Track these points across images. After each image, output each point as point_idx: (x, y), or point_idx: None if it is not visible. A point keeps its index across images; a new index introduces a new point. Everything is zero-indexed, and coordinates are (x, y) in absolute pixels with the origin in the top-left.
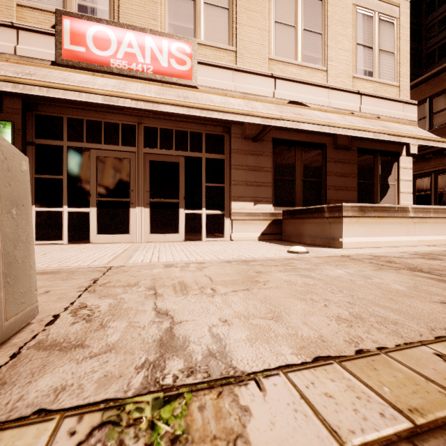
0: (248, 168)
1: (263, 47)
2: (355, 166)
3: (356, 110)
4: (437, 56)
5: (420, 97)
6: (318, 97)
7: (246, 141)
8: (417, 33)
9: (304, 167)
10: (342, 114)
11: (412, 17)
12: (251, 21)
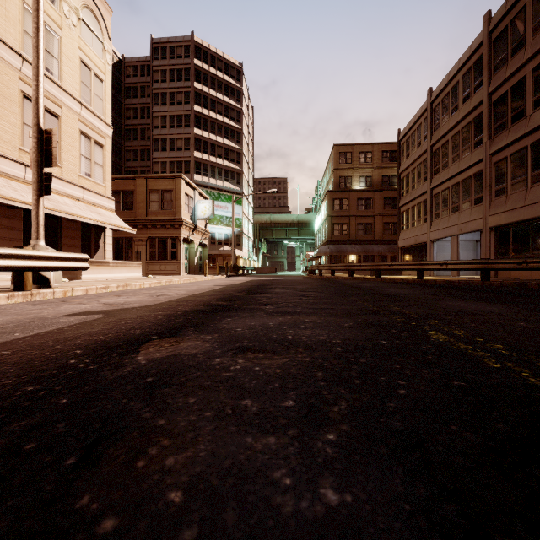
0: (3, 227)
1: (14, 138)
2: (81, 232)
3: (81, 198)
4: (133, 136)
5: (118, 188)
6: (57, 185)
7: (1, 207)
8: (119, 107)
9: (46, 230)
10: (73, 199)
11: (115, 91)
12: (5, 117)
